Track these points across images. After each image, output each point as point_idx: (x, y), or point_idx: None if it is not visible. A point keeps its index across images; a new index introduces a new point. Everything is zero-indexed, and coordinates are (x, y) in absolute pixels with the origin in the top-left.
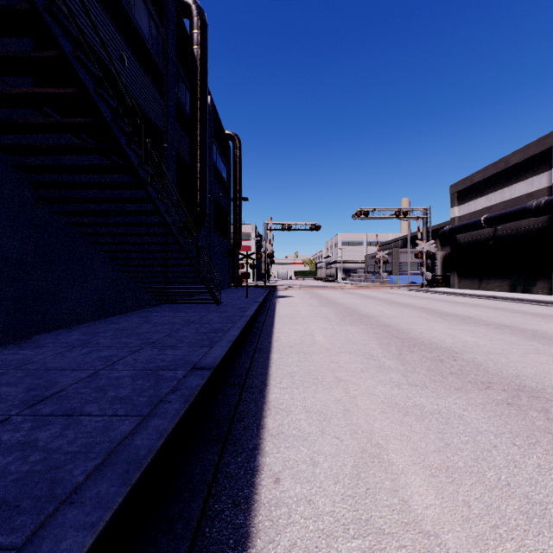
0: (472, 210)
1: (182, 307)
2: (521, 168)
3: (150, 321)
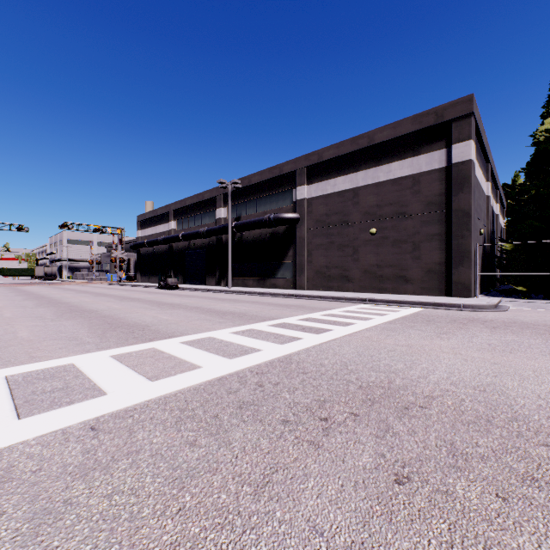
0: (146, 234)
1: None
2: (162, 217)
3: None
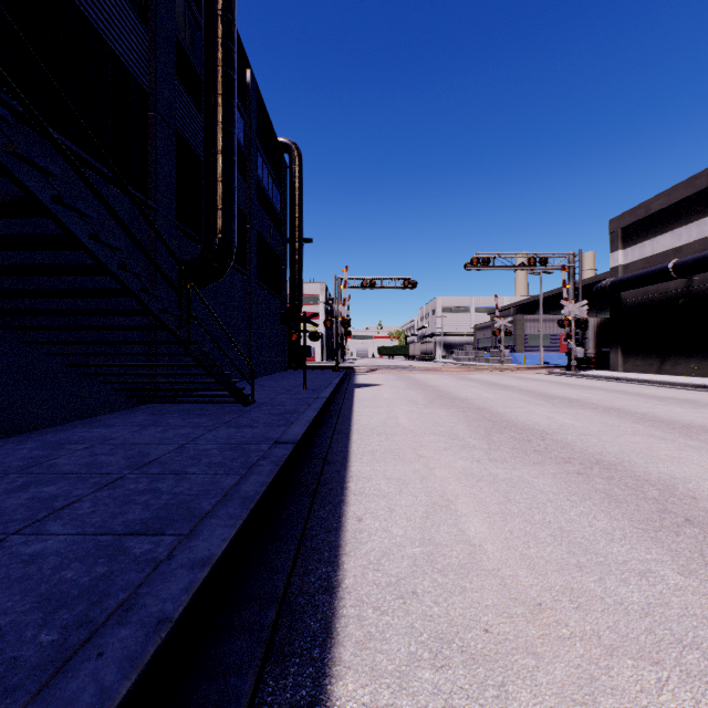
0: (647, 254)
1: (175, 411)
2: None
3: (41, 464)
